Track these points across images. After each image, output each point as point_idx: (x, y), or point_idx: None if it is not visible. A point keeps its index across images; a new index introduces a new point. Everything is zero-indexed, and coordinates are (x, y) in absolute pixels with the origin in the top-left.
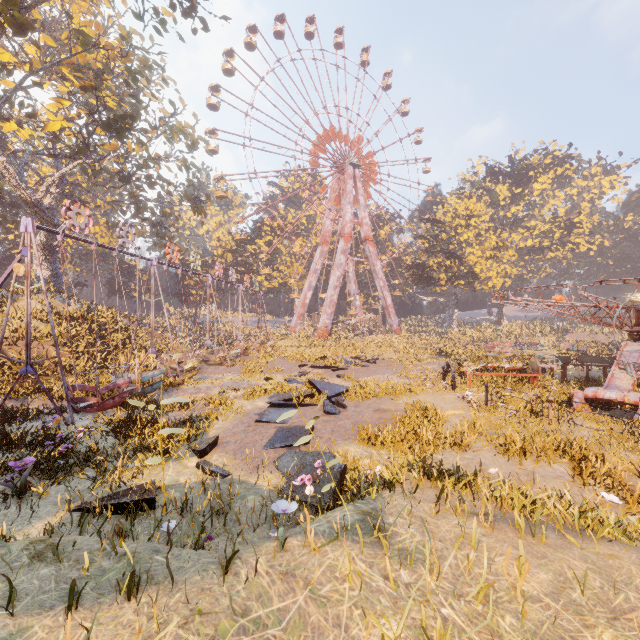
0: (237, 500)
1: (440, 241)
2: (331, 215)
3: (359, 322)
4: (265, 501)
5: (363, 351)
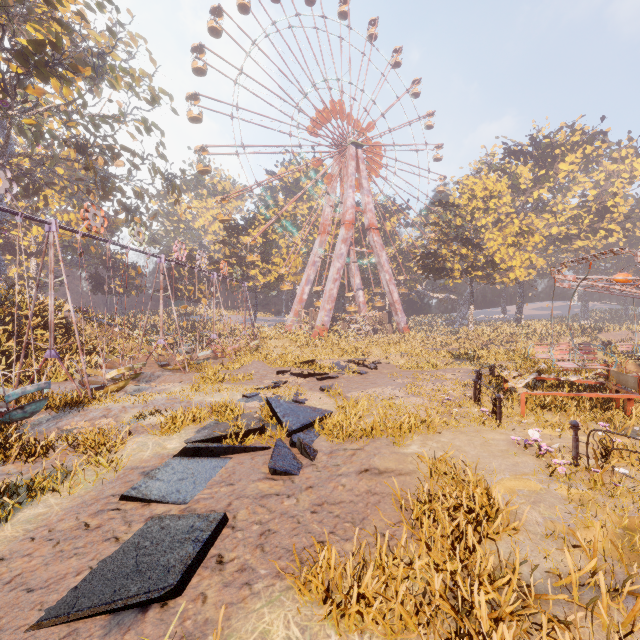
0: None
1: (454, 227)
2: (331, 201)
3: (362, 320)
4: None
5: (363, 353)
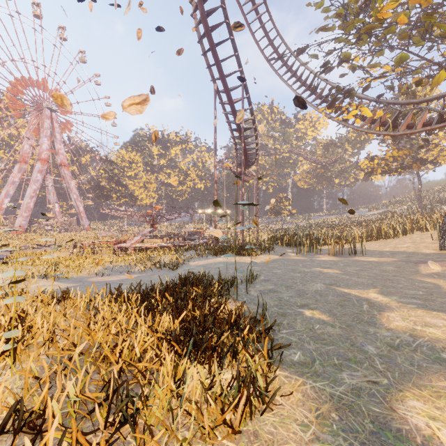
0: None
1: (115, 174)
2: (30, 141)
3: (56, 223)
4: None
5: (48, 241)
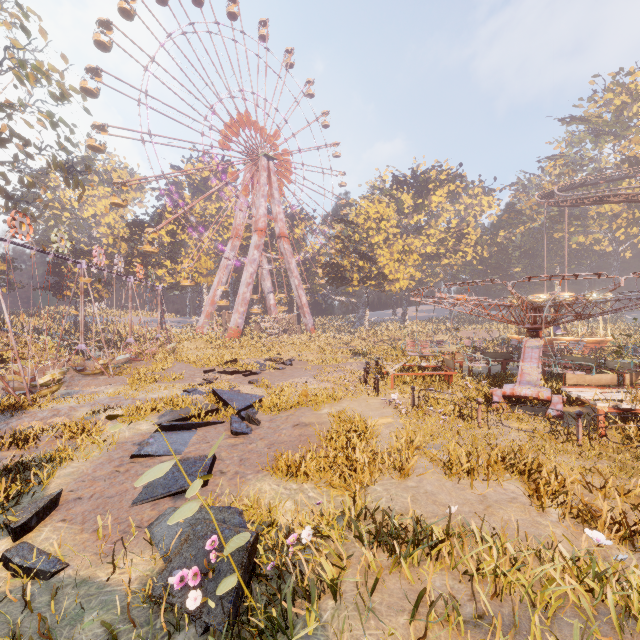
0: (61, 630)
1: (353, 242)
2: (244, 207)
3: (274, 321)
4: (112, 629)
5: (278, 352)
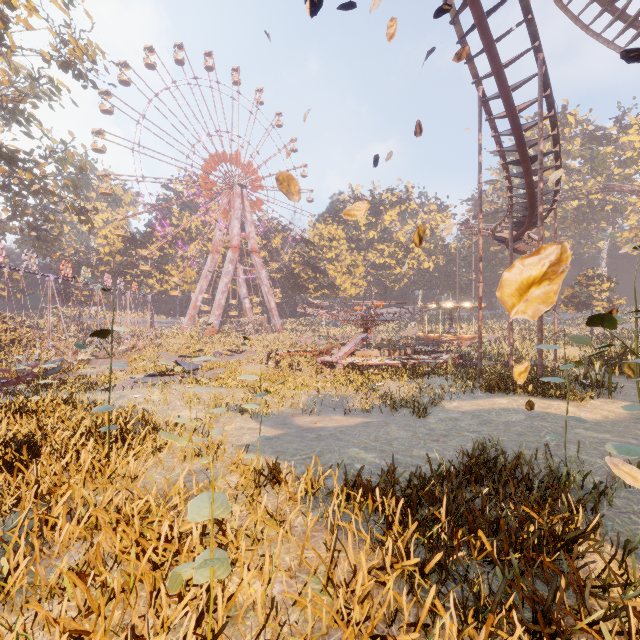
0: None
1: (311, 257)
2: (222, 227)
3: (246, 322)
4: None
5: (239, 346)
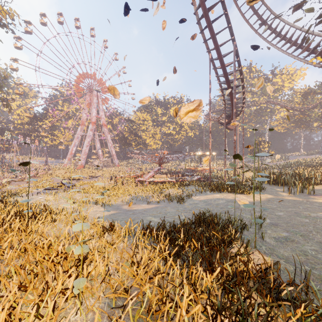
0: None
1: (134, 129)
2: (86, 112)
3: (100, 162)
4: None
5: (95, 174)
